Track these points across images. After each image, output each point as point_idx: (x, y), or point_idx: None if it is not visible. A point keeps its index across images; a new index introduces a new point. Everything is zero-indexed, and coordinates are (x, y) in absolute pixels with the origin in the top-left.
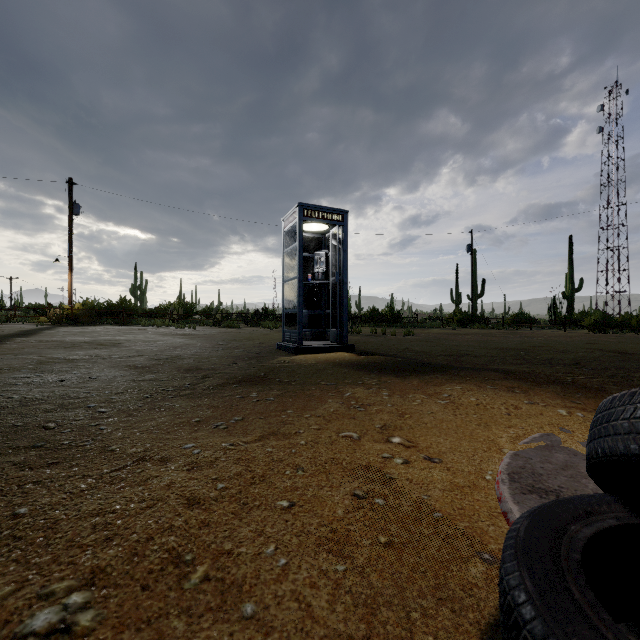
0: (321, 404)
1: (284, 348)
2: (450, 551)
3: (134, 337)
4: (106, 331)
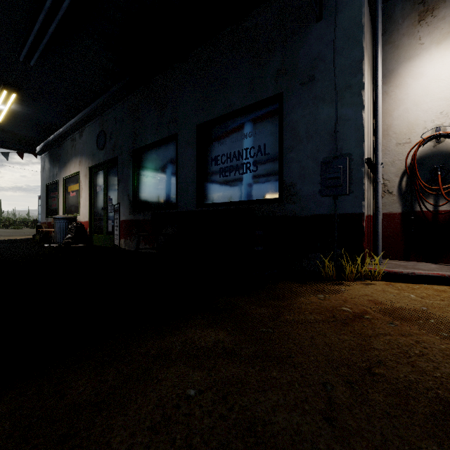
0: None
1: None
2: None
3: None
4: None
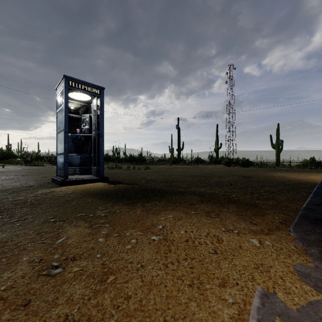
0: (5, 269)
1: (55, 181)
2: None
3: None
4: None
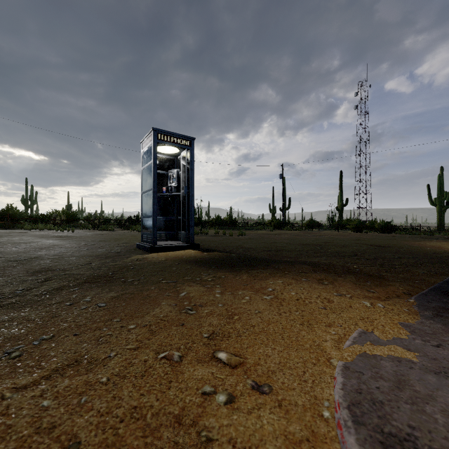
0: (153, 308)
1: (141, 247)
2: None
3: (7, 239)
4: None
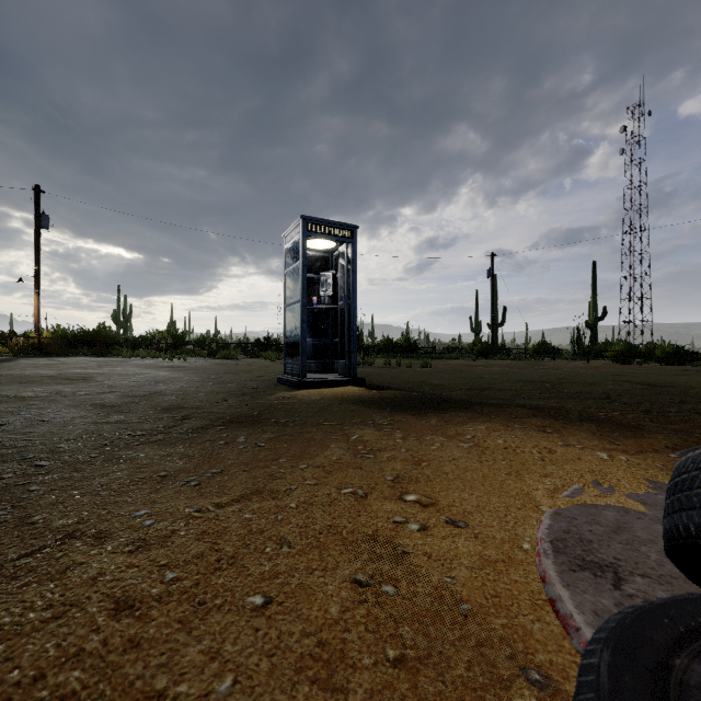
0: (322, 450)
1: (285, 382)
2: (485, 669)
3: (110, 370)
4: (78, 363)
